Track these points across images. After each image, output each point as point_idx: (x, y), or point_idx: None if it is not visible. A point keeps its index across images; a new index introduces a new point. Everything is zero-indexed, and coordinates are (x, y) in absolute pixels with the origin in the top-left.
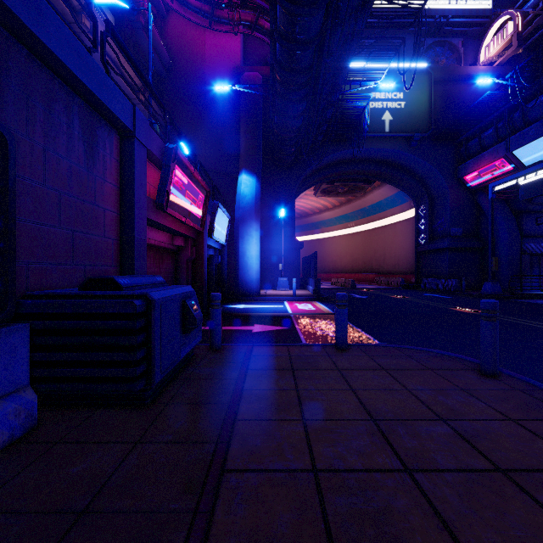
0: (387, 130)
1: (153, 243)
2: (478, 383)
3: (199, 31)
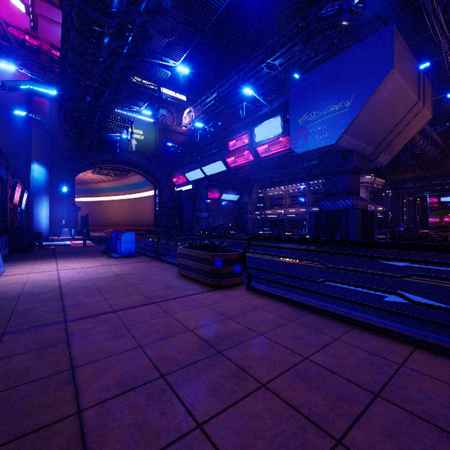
0: (134, 149)
1: None
2: None
3: None
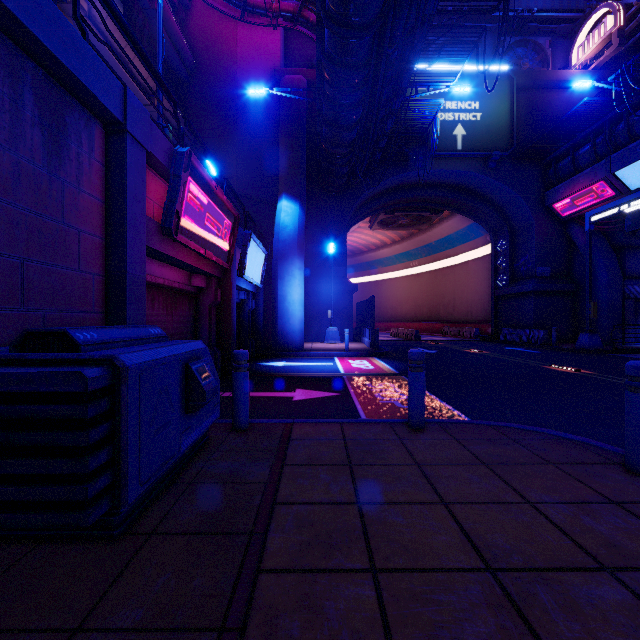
0: (459, 147)
1: (163, 283)
2: (632, 490)
3: (230, 25)
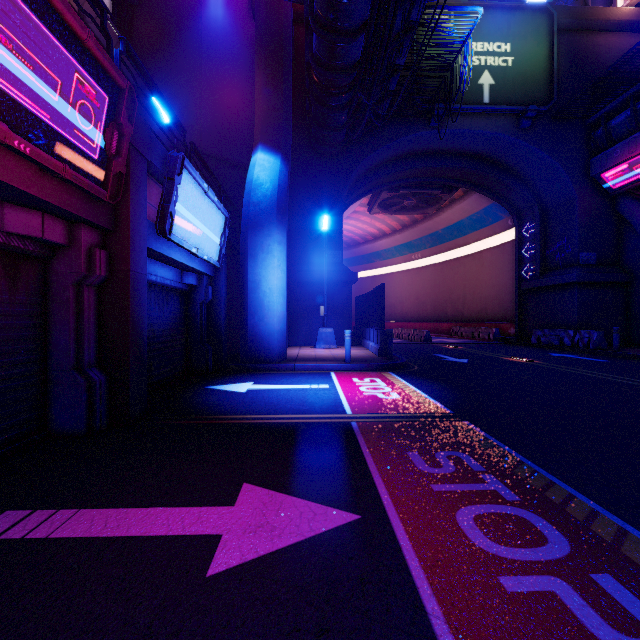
0: (486, 100)
1: None
2: None
3: None
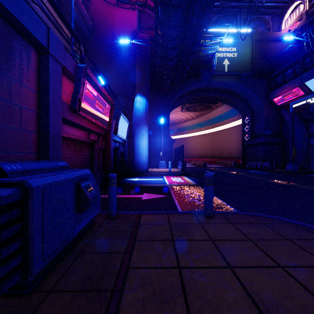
0: (226, 70)
1: (73, 137)
2: None
3: (111, 9)
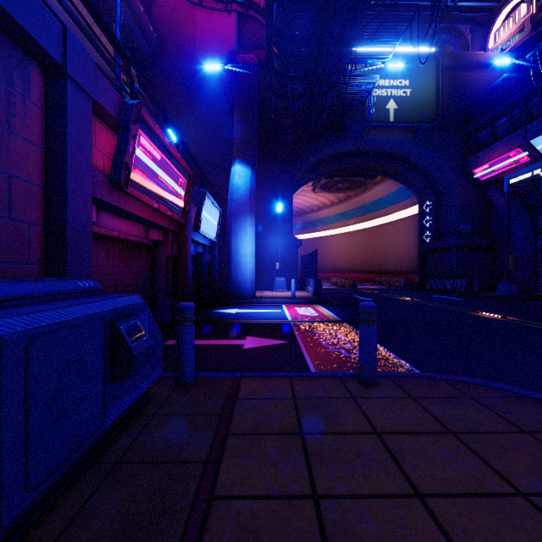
0: (391, 119)
1: (118, 236)
2: None
3: (190, 11)
